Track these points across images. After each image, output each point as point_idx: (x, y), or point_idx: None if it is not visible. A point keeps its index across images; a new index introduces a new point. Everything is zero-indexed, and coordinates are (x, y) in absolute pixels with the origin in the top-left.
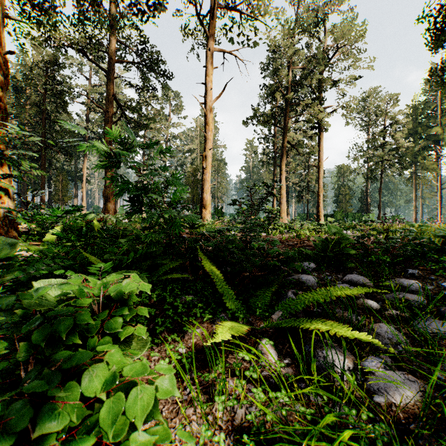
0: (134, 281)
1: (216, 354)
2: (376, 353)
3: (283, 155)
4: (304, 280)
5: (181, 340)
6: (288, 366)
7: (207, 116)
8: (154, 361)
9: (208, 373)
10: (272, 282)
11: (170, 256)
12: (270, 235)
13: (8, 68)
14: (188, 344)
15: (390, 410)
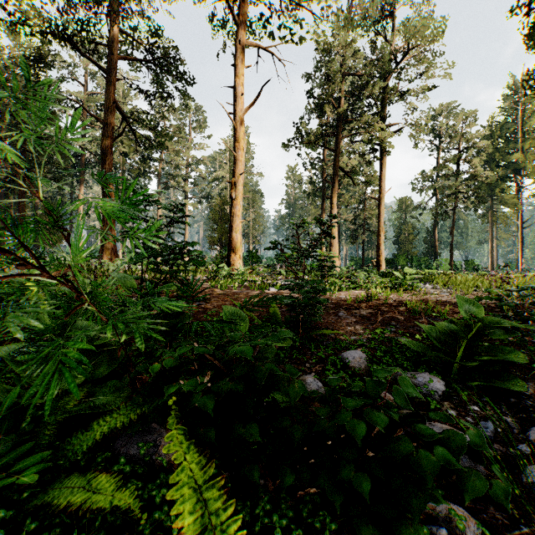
0: None
1: None
2: None
3: (335, 185)
4: None
5: None
6: None
7: (237, 129)
8: None
9: None
10: None
11: None
12: (326, 294)
13: None
14: None
15: None
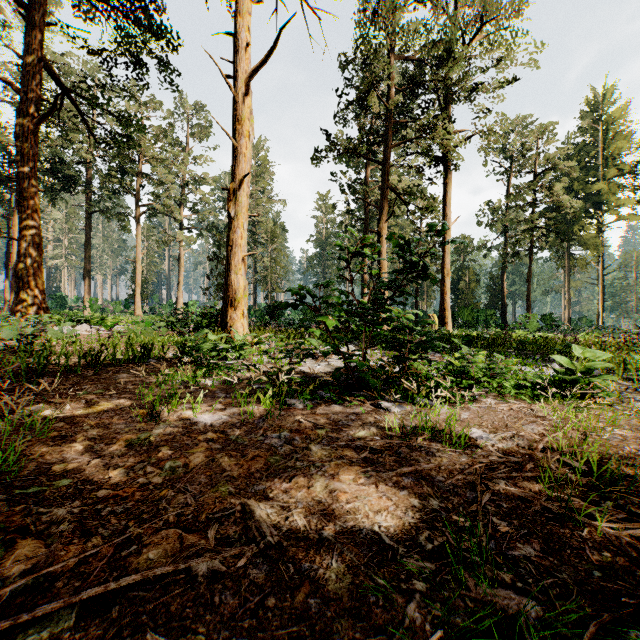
0: None
1: None
2: None
3: (385, 210)
4: None
5: None
6: None
7: (238, 102)
8: None
9: None
10: None
11: None
12: (440, 432)
13: None
14: None
15: None
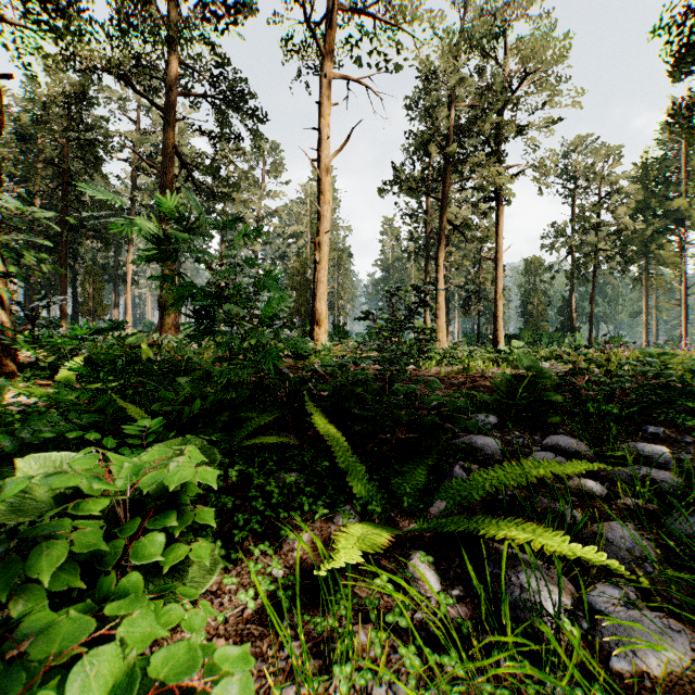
0: (192, 460)
1: (336, 579)
2: (608, 577)
3: (441, 242)
4: (480, 445)
5: (276, 553)
6: (459, 601)
7: (321, 180)
8: (229, 593)
9: (321, 618)
10: (428, 450)
11: (261, 405)
12: (422, 368)
13: (2, 101)
14: (288, 561)
15: (641, 687)
